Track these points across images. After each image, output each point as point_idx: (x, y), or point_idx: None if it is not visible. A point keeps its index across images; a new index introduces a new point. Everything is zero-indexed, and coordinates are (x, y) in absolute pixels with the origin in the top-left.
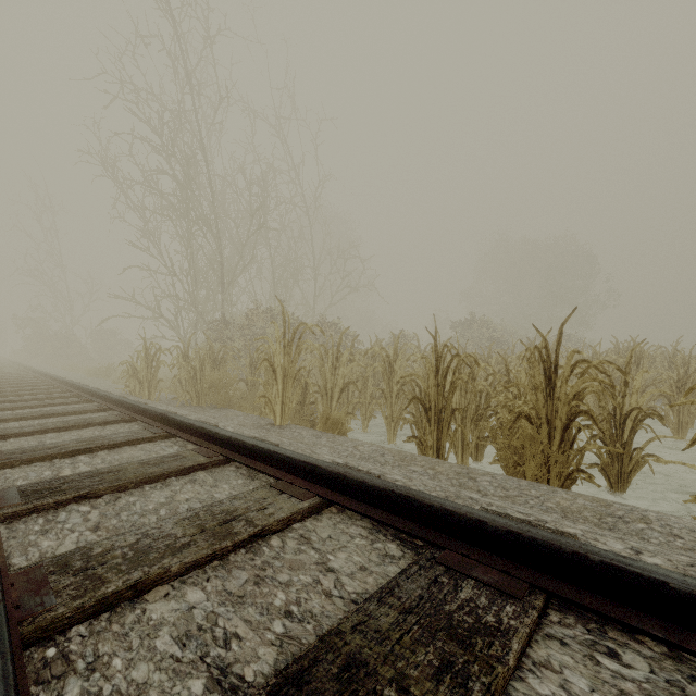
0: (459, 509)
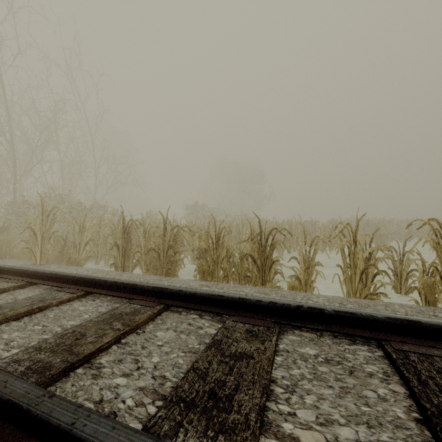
0: (71, 274)
